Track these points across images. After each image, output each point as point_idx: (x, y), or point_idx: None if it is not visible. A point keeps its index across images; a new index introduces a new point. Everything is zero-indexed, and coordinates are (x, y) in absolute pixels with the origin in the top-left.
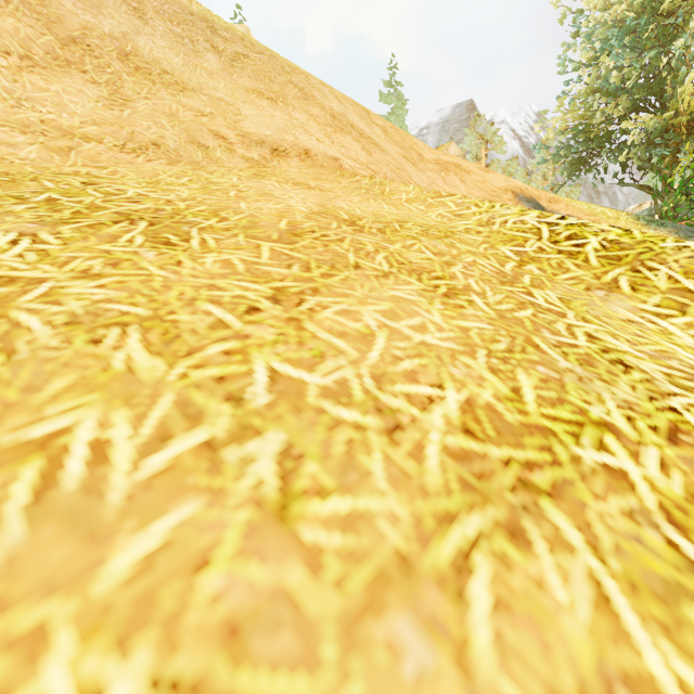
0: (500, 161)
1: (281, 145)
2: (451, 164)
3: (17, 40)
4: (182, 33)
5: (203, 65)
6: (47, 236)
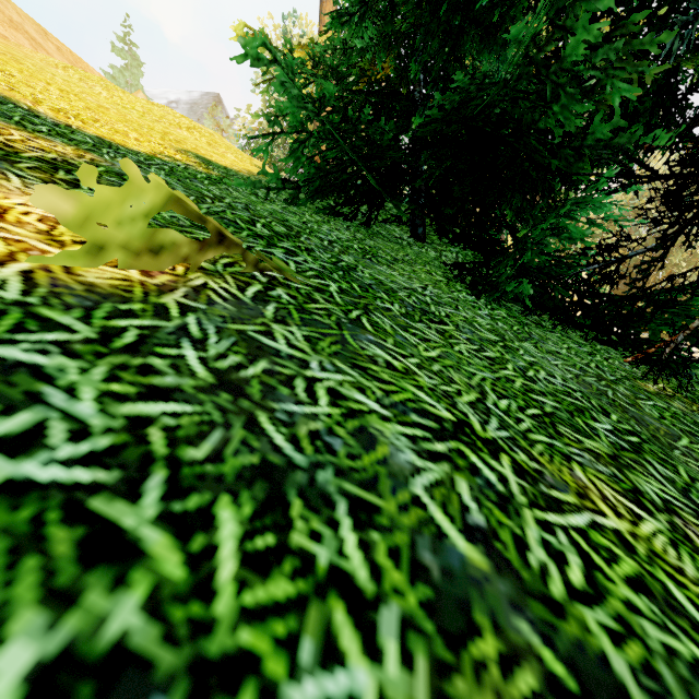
0: None
1: None
2: None
3: None
4: None
5: None
6: None
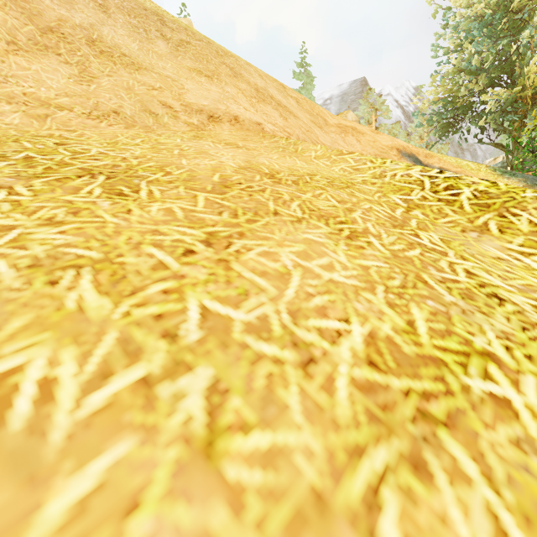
0: (386, 124)
1: (216, 113)
2: (349, 127)
3: (5, 29)
4: (138, 24)
5: (154, 50)
6: (21, 189)
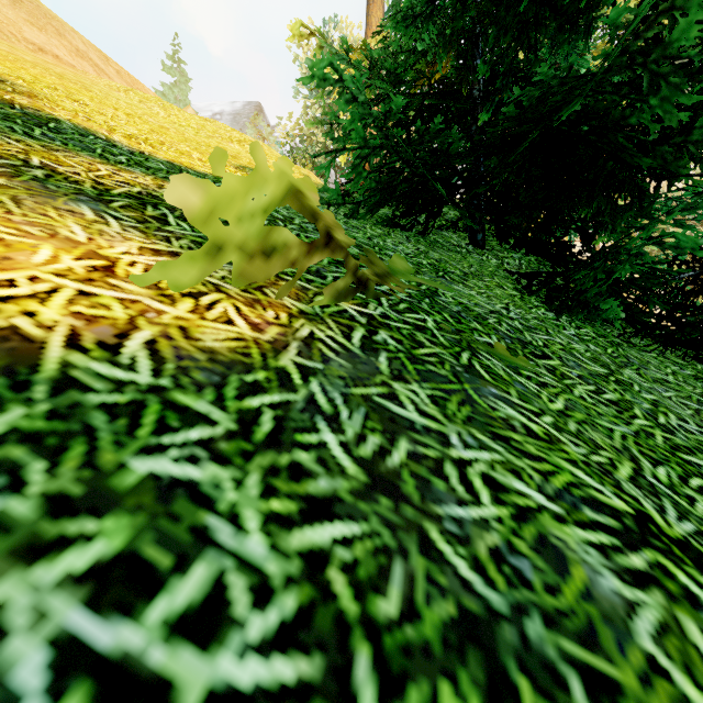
0: None
1: (44, 49)
2: None
3: None
4: None
5: None
6: None
